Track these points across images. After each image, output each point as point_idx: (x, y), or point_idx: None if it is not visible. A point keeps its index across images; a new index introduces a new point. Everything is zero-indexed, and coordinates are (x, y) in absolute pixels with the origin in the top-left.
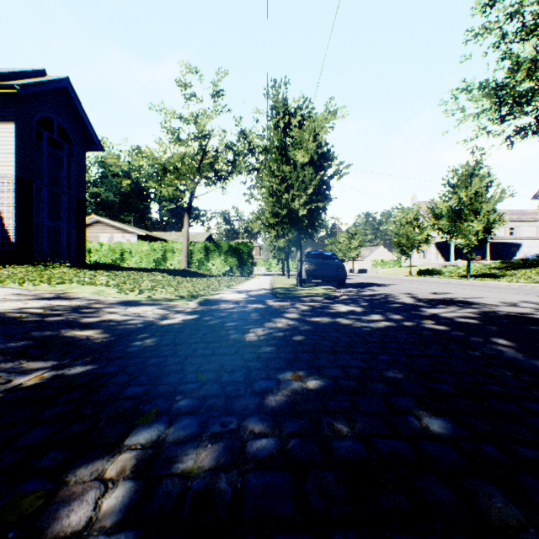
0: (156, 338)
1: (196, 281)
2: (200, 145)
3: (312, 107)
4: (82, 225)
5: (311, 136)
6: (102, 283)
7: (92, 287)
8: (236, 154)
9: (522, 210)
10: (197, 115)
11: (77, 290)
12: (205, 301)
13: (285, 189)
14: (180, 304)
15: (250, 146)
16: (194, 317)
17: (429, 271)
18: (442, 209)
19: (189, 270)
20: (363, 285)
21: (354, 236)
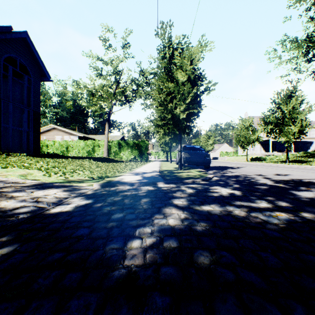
0: (12, 246)
1: (110, 165)
2: (114, 78)
3: (189, 42)
4: (38, 128)
5: (188, 61)
6: (36, 167)
7: (25, 171)
8: (137, 85)
9: (312, 121)
10: (113, 59)
11: (10, 173)
12: (107, 183)
13: (169, 101)
14: (87, 185)
15: (146, 80)
16: (87, 203)
17: (258, 158)
18: (270, 118)
19: (108, 158)
20: (221, 168)
21: (210, 137)
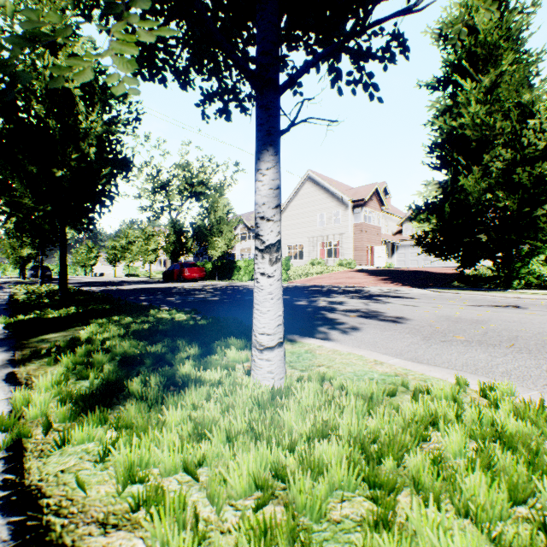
0: None
1: None
2: None
3: None
4: None
5: None
6: None
7: None
8: None
9: None
10: None
11: None
12: None
13: (18, 244)
14: None
15: None
16: None
17: (132, 275)
18: (118, 246)
19: None
20: None
21: (93, 249)
